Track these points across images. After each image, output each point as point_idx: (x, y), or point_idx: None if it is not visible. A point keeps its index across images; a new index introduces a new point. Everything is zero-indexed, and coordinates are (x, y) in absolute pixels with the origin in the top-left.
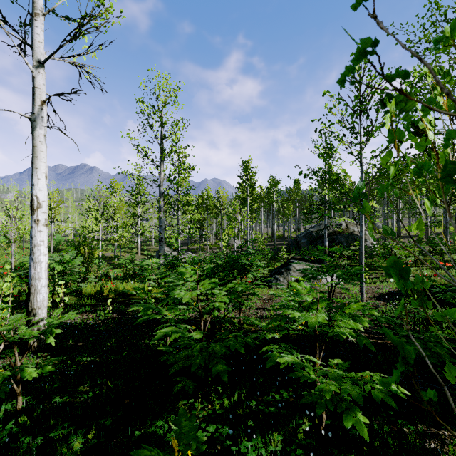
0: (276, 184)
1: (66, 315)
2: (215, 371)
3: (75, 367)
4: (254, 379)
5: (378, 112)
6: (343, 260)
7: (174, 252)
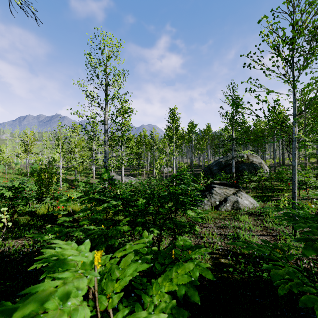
0: (194, 127)
1: None
2: None
3: None
4: None
5: None
6: (251, 184)
7: (119, 176)
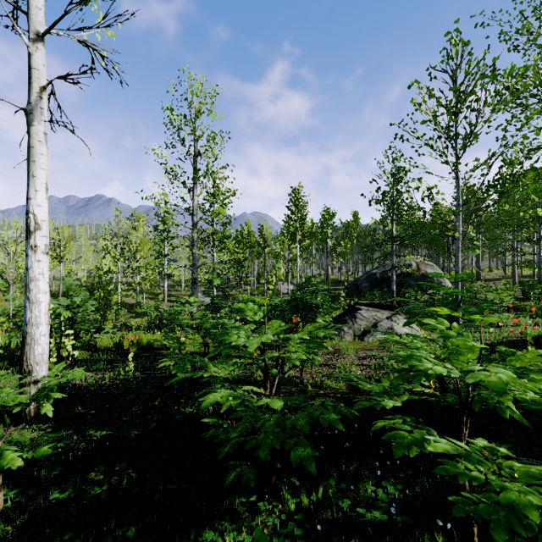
0: (331, 217)
1: (69, 372)
2: (296, 458)
3: (84, 444)
4: (343, 465)
5: (486, 105)
6: None
7: (208, 299)
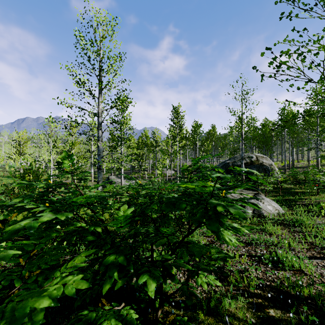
0: (199, 127)
1: None
2: None
3: None
4: None
5: None
6: (266, 186)
7: (119, 179)
